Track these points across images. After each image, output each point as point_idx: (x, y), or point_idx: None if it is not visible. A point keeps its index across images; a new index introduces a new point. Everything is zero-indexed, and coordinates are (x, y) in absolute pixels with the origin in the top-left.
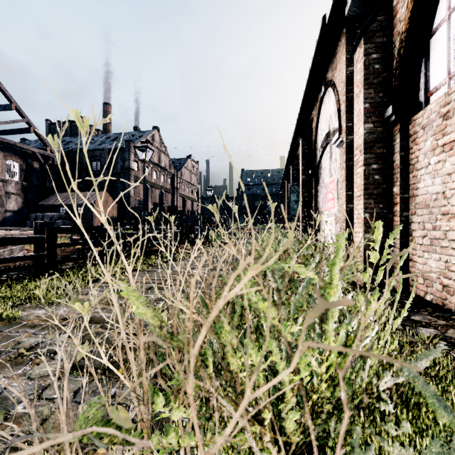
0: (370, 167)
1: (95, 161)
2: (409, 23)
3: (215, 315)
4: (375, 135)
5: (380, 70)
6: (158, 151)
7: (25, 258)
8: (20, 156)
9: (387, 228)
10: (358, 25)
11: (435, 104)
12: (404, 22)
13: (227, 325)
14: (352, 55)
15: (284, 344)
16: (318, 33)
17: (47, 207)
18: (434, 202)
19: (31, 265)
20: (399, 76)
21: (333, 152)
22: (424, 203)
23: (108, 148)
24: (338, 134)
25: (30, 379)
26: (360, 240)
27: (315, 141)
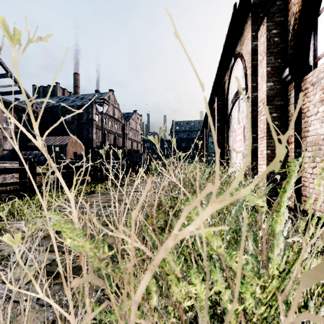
0: (271, 115)
1: (68, 114)
2: (302, 5)
3: (161, 258)
4: (274, 91)
5: (279, 42)
6: (112, 107)
7: (12, 184)
8: (14, 111)
9: (284, 161)
10: (260, 10)
11: (323, 66)
12: (298, 4)
13: (178, 272)
14: (256, 32)
15: (217, 261)
16: (230, 17)
17: (33, 147)
18: (322, 141)
19: (16, 189)
20: (294, 46)
21: (240, 106)
22: (314, 142)
23: (77, 105)
24: (245, 91)
25: (4, 283)
26: (263, 170)
27: (227, 98)
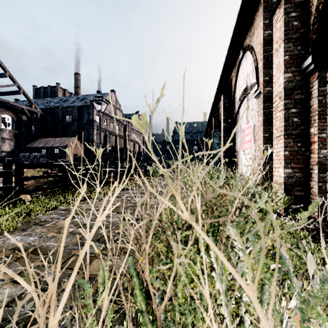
0: (289, 111)
1: (68, 115)
2: None
3: None
4: (293, 83)
5: (298, 26)
6: (114, 108)
7: None
8: (13, 111)
9: (305, 164)
10: None
11: None
12: None
13: None
14: (271, 17)
15: None
16: (240, 4)
17: (32, 149)
18: None
19: None
20: (318, 29)
21: (249, 103)
22: None
23: (77, 106)
24: (256, 86)
25: None
26: (279, 174)
27: (233, 96)
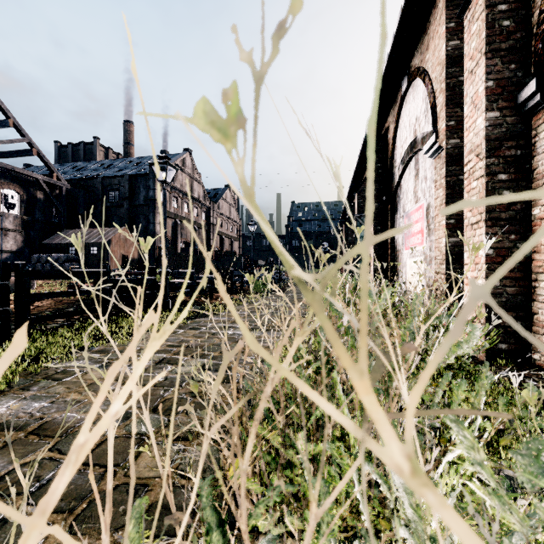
0: (495, 178)
1: (113, 191)
2: None
3: None
4: (502, 129)
5: (512, 28)
6: (189, 179)
7: None
8: (20, 184)
9: (523, 271)
10: None
11: None
12: None
13: None
14: (461, 15)
15: None
16: None
17: (53, 246)
18: None
19: None
20: None
21: (420, 168)
22: None
23: (128, 175)
24: (434, 137)
25: None
26: None
27: (392, 157)
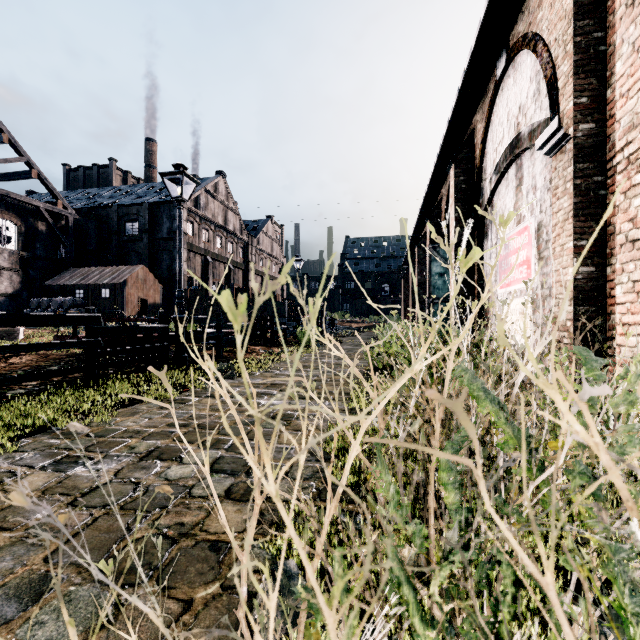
0: None
1: (130, 222)
2: None
3: None
4: None
5: None
6: (223, 208)
7: None
8: (17, 213)
9: None
10: None
11: None
12: None
13: None
14: None
15: None
16: None
17: (57, 288)
18: None
19: None
20: None
21: (525, 175)
22: None
23: (149, 203)
24: (556, 121)
25: None
26: None
27: (480, 167)
